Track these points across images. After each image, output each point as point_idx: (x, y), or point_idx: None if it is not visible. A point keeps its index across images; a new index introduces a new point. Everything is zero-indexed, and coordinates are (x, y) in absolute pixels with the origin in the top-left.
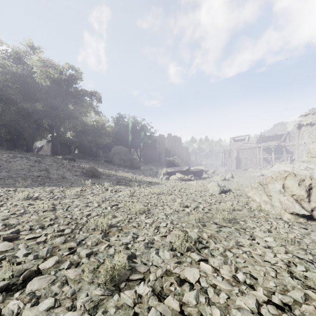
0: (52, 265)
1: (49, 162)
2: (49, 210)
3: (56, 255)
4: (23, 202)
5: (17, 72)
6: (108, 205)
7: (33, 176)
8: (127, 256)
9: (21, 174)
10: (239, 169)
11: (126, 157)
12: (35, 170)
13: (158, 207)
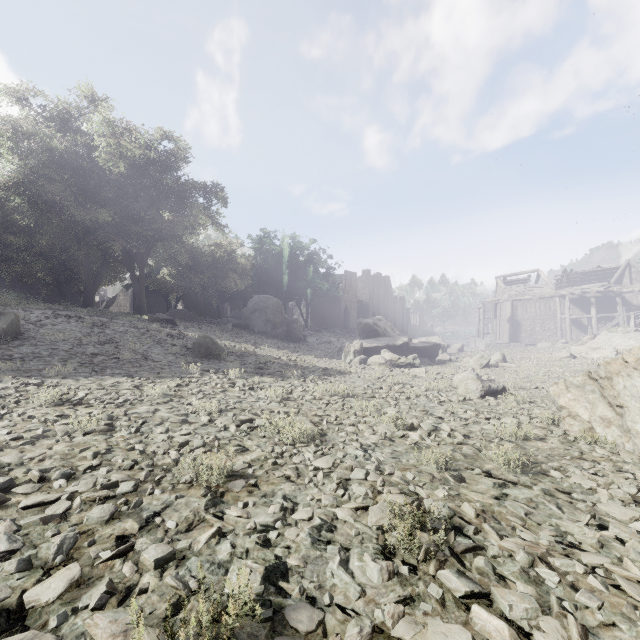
0: (55, 598)
1: (121, 327)
2: (98, 430)
3: (80, 558)
4: (49, 411)
5: (63, 149)
6: (231, 421)
7: (85, 353)
8: (264, 568)
9: (61, 350)
10: (516, 344)
11: (278, 318)
12: (91, 342)
13: (345, 428)
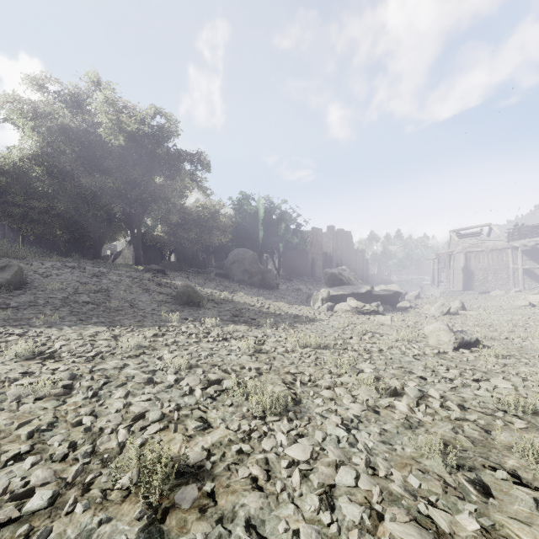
0: None
1: (117, 277)
2: (52, 393)
3: None
4: (16, 366)
5: (75, 127)
6: (198, 381)
7: (77, 302)
8: None
9: (57, 299)
10: (470, 291)
11: (254, 268)
12: (86, 291)
13: (321, 391)
